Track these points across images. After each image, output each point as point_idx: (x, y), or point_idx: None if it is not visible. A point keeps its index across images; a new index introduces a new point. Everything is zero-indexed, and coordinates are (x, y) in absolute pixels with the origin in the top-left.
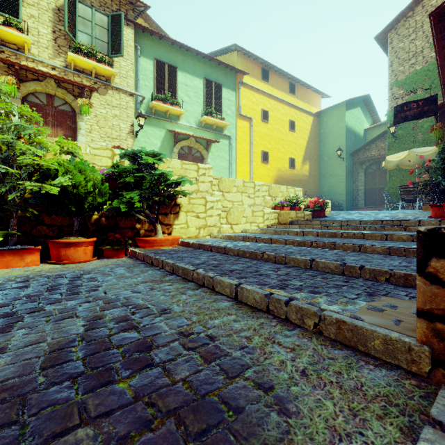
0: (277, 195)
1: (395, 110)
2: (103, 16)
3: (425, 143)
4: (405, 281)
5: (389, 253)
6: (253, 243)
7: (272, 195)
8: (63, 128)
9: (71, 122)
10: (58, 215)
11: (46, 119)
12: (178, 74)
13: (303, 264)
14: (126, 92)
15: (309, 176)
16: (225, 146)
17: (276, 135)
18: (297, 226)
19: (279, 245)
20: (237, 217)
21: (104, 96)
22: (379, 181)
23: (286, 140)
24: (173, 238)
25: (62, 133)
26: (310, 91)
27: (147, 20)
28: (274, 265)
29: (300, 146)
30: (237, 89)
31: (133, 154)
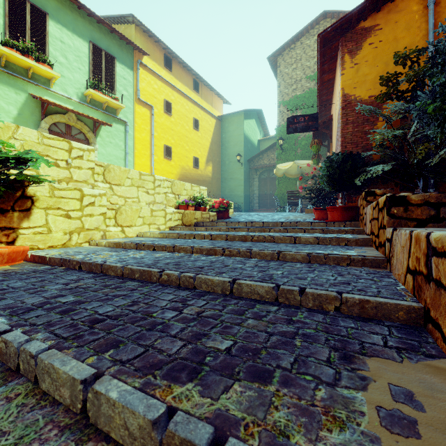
0: (181, 193)
1: (288, 121)
2: None
3: (303, 157)
4: (360, 310)
5: (309, 260)
6: (149, 253)
7: (176, 192)
8: None
9: None
10: None
11: None
12: (49, 22)
13: (220, 288)
14: None
15: (212, 178)
16: (120, 132)
17: (180, 130)
18: (204, 228)
19: (184, 254)
20: (131, 218)
21: None
22: (270, 187)
23: (190, 138)
24: (12, 250)
25: None
26: (213, 94)
27: None
28: (178, 294)
29: (204, 146)
30: (135, 68)
31: None
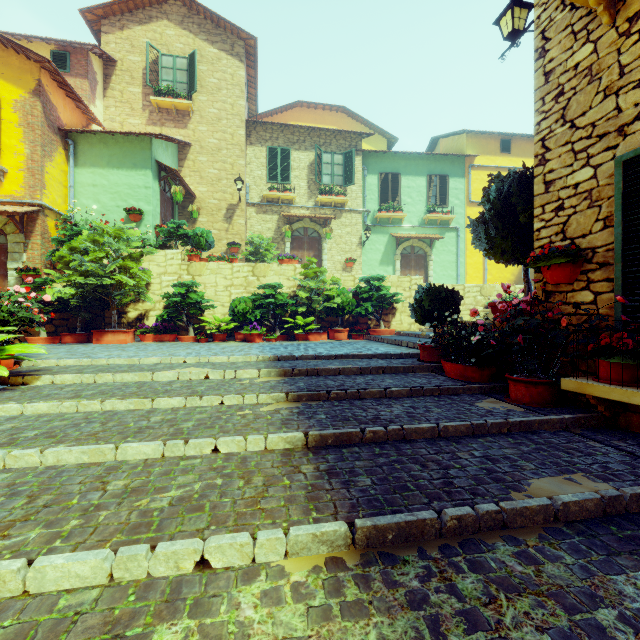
0: (490, 295)
1: None
2: (339, 156)
3: None
4: None
5: None
6: None
7: (485, 294)
8: (313, 251)
9: (318, 244)
10: (333, 316)
11: (303, 246)
12: (400, 179)
13: None
14: (355, 211)
15: None
16: (452, 239)
17: None
18: None
19: None
20: None
21: (340, 220)
22: None
23: None
24: (390, 330)
25: (313, 254)
26: None
27: (372, 127)
28: None
29: None
30: (466, 174)
31: (367, 279)
